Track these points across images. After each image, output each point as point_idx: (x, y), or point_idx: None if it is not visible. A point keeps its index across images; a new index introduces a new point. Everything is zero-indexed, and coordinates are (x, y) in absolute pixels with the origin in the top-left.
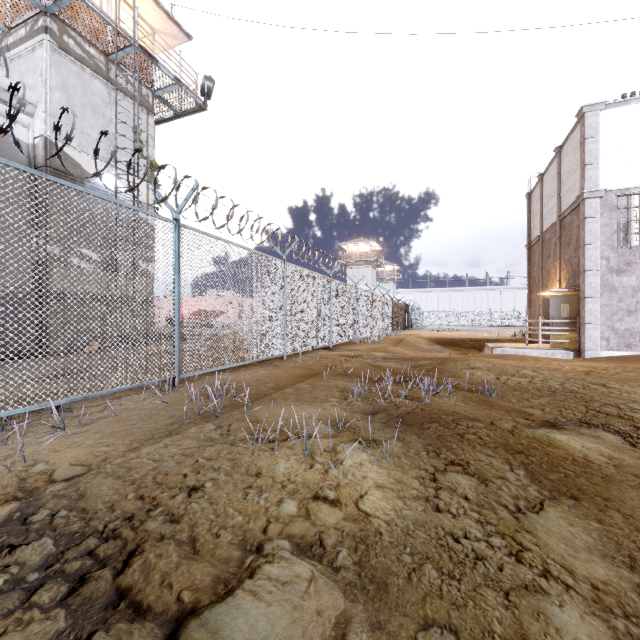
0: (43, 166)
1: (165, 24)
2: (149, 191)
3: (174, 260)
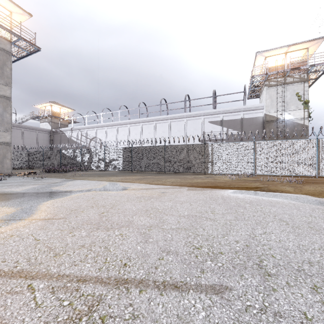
0: (264, 121)
1: (310, 43)
2: (305, 112)
3: (253, 149)
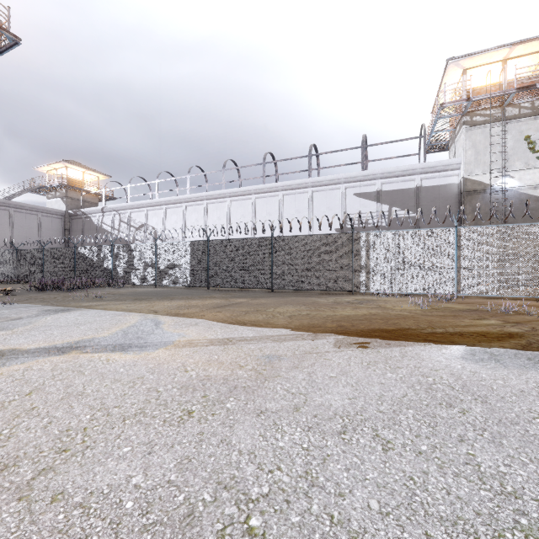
0: (462, 192)
1: None
2: None
3: (454, 244)
